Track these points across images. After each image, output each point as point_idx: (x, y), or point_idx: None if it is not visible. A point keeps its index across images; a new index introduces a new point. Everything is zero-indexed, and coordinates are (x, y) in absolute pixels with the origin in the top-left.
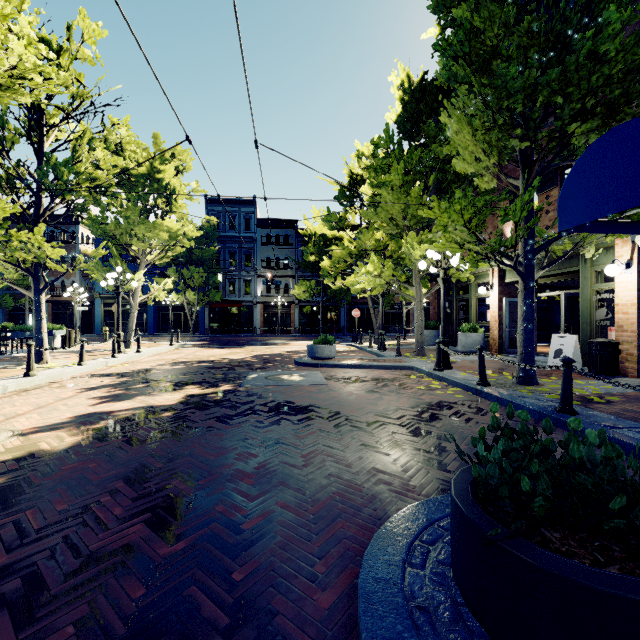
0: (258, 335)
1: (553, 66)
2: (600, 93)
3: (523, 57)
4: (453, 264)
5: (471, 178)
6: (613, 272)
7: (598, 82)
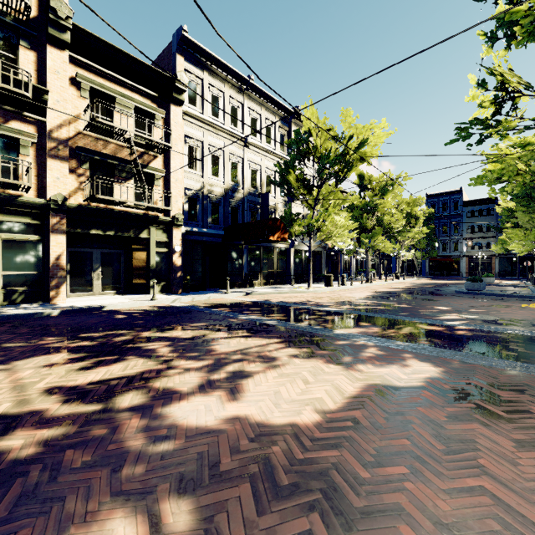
0: (463, 277)
1: None
2: None
3: None
4: None
5: None
6: None
7: None
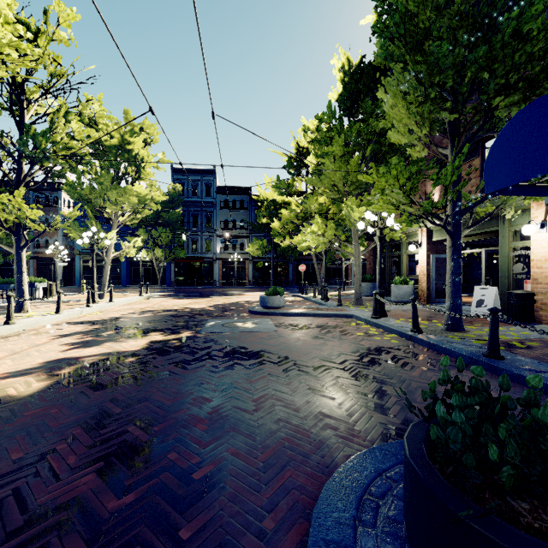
0: (217, 287)
1: (479, 46)
2: (522, 69)
3: (452, 38)
4: (388, 224)
5: (402, 150)
6: (529, 231)
7: (521, 59)
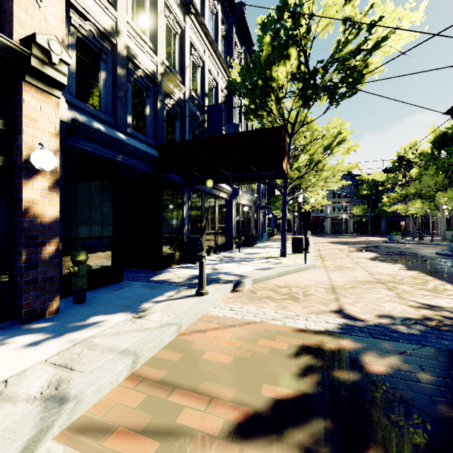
0: (332, 234)
1: None
2: None
3: None
4: None
5: None
6: None
7: None
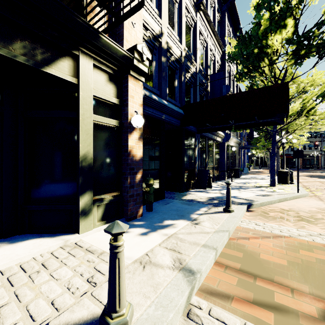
0: (303, 169)
1: None
2: None
3: None
4: None
5: None
6: None
7: None
